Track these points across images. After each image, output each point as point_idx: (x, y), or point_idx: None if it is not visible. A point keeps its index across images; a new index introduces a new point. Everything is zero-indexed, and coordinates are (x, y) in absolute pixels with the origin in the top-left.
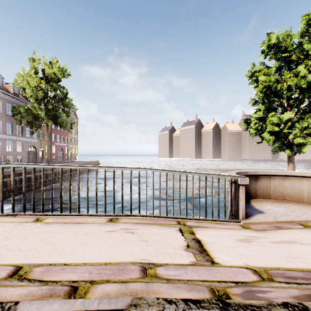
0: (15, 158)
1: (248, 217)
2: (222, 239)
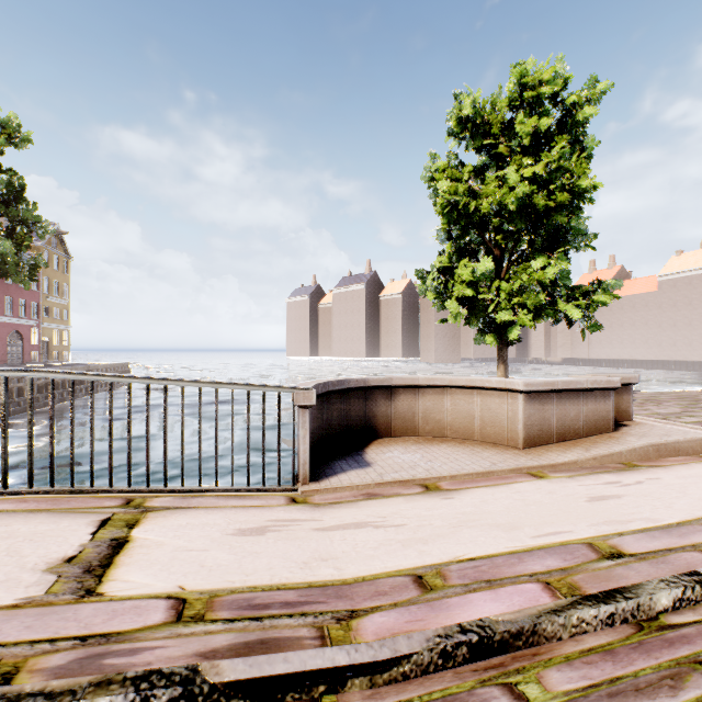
0: None
1: (323, 479)
2: (197, 533)
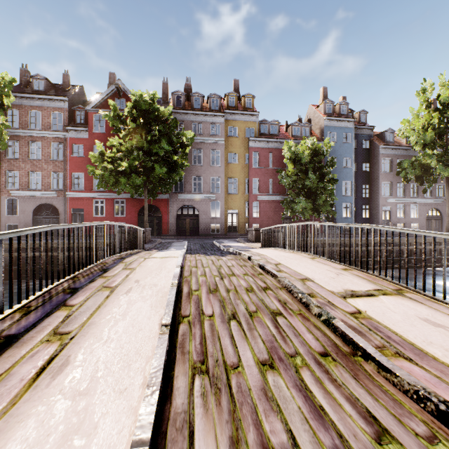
0: (408, 226)
1: None
2: (403, 308)
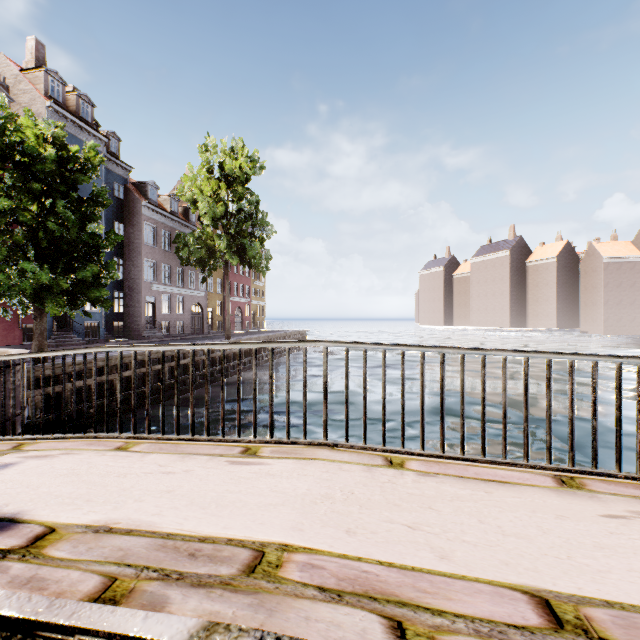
0: (174, 326)
1: None
2: None
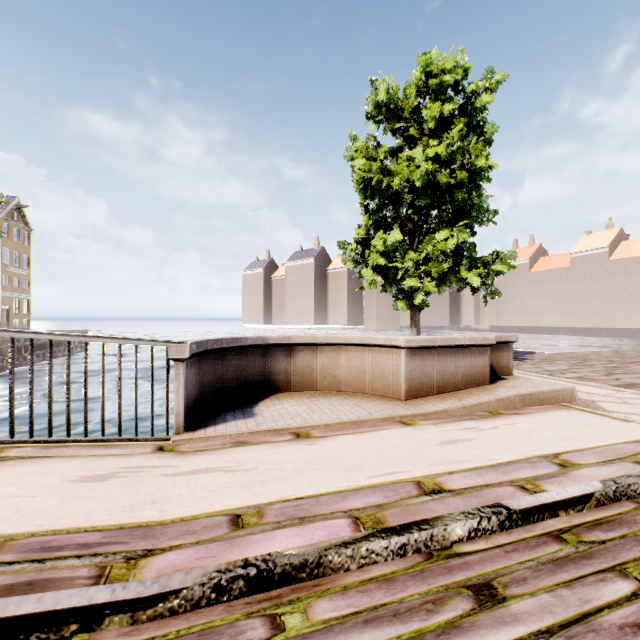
0: None
1: (200, 429)
2: (36, 480)
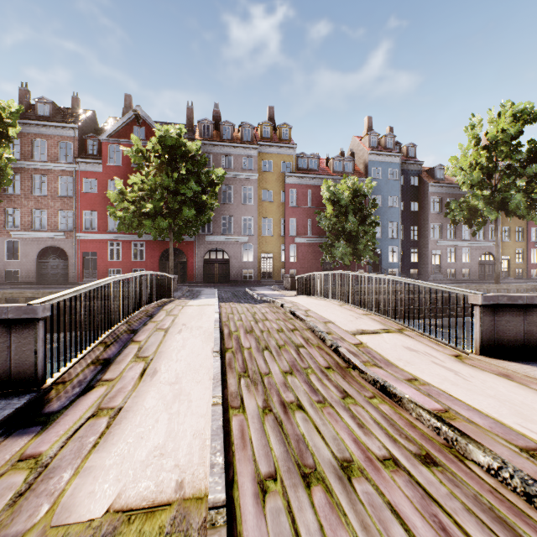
0: (459, 272)
1: (495, 358)
2: (396, 341)
